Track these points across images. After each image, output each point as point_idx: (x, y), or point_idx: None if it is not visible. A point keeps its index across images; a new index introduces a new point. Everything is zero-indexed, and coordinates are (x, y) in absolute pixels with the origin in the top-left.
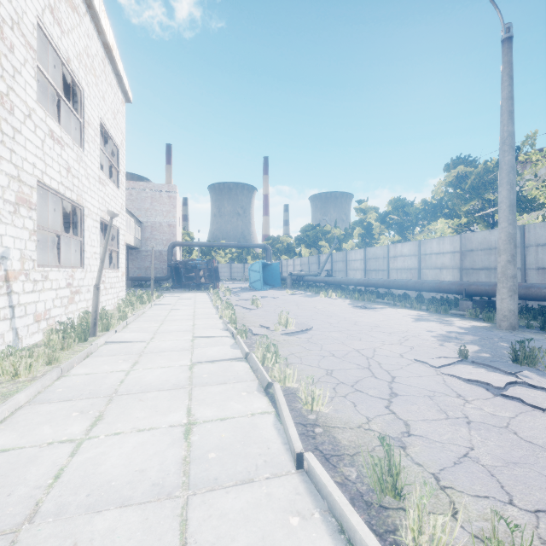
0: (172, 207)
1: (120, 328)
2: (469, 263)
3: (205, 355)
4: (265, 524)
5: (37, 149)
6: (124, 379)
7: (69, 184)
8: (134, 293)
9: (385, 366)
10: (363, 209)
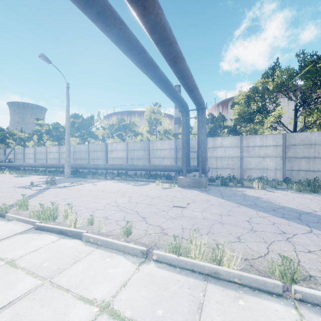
0: None
1: None
2: (75, 156)
3: None
4: None
5: None
6: None
7: None
8: None
9: None
10: (40, 124)
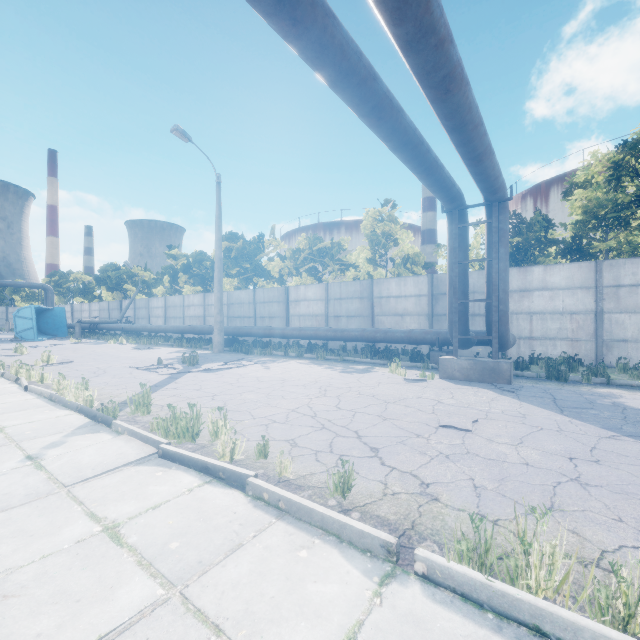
0: None
1: None
2: (232, 313)
3: None
4: (7, 397)
5: None
6: None
7: None
8: None
9: (107, 370)
10: (174, 255)
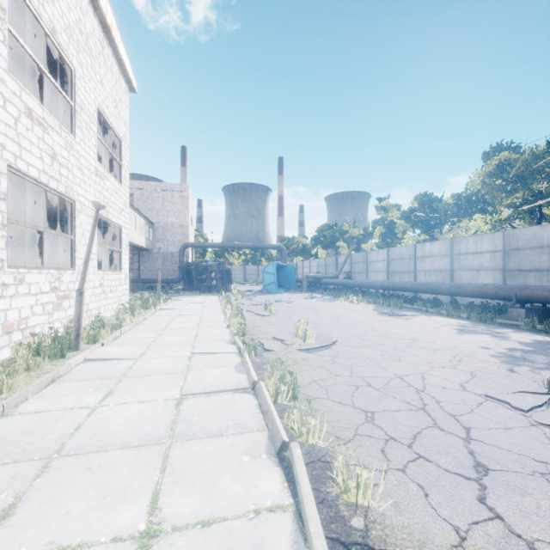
0: (184, 207)
1: (110, 339)
2: (514, 263)
3: (200, 382)
4: None
5: (7, 128)
6: (83, 422)
7: (55, 174)
8: (141, 296)
9: (447, 406)
10: (384, 207)
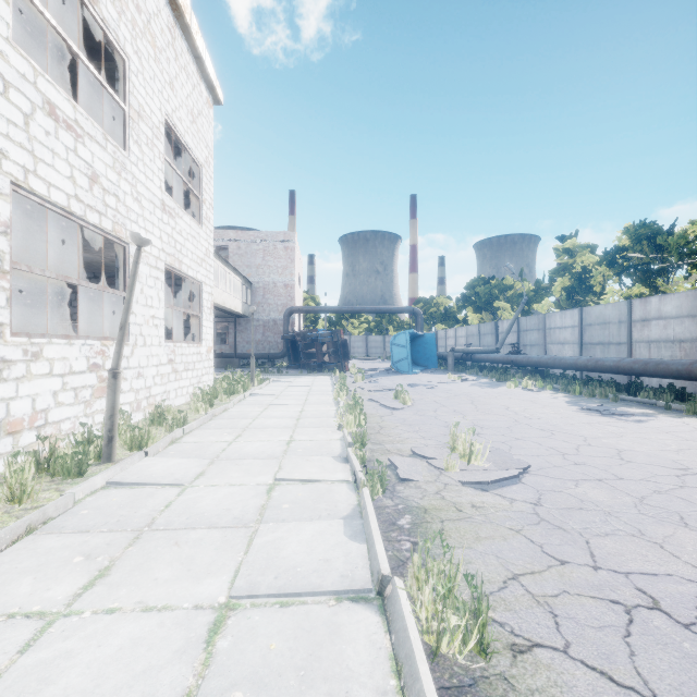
0: (289, 262)
1: (161, 444)
2: None
3: (274, 558)
4: None
5: (10, 127)
6: None
7: (95, 203)
8: (232, 375)
9: None
10: (568, 249)
